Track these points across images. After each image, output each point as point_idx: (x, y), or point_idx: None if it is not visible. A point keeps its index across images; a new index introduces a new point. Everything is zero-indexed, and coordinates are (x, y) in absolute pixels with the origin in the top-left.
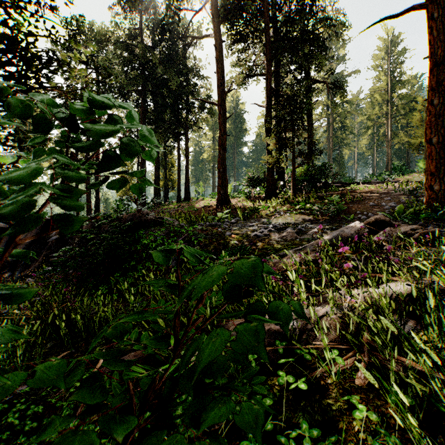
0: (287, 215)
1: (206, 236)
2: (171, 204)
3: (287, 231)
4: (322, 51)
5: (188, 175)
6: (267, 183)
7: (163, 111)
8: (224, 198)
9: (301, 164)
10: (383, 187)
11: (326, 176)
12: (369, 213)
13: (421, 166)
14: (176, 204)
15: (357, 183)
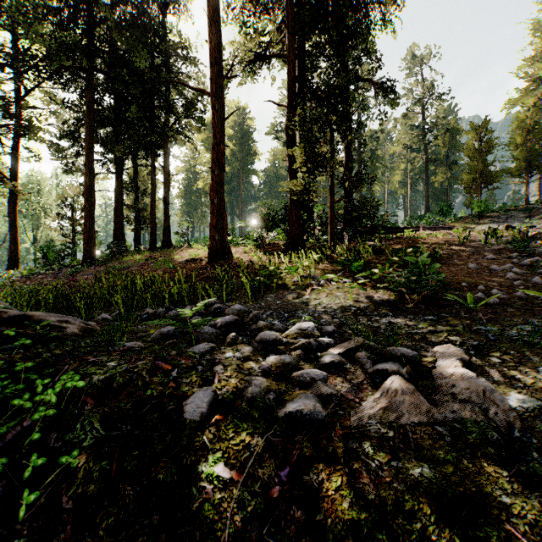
0: (334, 287)
1: (106, 428)
2: (140, 252)
3: (391, 384)
4: (364, 39)
5: (168, 209)
6: (289, 224)
7: (126, 107)
8: (220, 247)
9: (343, 196)
10: (453, 235)
11: (372, 218)
12: (494, 290)
13: (476, 208)
14: (147, 254)
15: (403, 227)
